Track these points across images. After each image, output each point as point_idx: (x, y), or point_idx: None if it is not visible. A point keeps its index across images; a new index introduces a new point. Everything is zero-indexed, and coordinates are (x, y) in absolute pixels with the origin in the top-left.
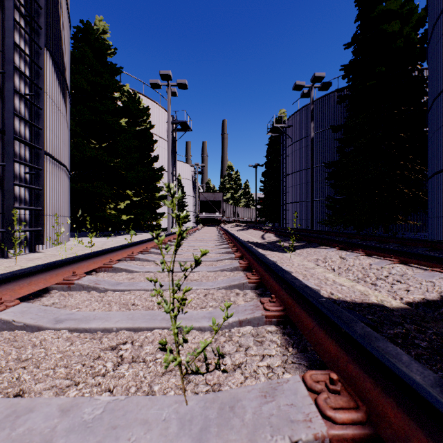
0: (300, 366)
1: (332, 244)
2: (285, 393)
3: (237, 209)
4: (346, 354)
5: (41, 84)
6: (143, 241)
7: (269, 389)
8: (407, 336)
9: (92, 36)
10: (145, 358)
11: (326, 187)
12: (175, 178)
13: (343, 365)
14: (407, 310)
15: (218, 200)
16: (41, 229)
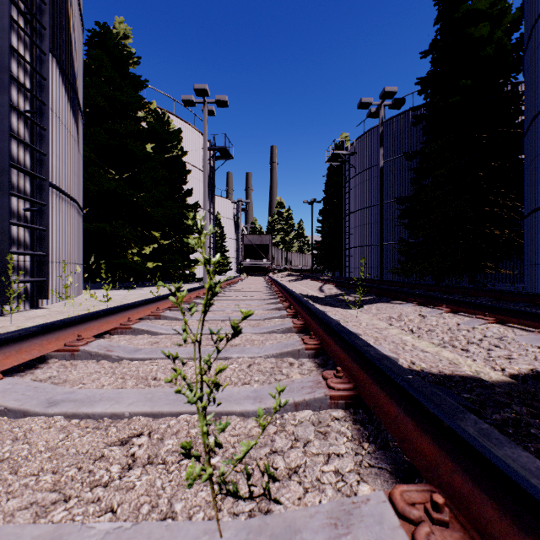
0: (381, 472)
1: (408, 298)
2: (365, 521)
3: (288, 255)
4: (450, 459)
5: (44, 99)
6: (172, 295)
7: (341, 513)
8: (519, 423)
9: (110, 41)
10: (166, 459)
11: (398, 227)
12: (213, 217)
13: (447, 476)
14: (511, 385)
15: (265, 244)
16: (45, 279)
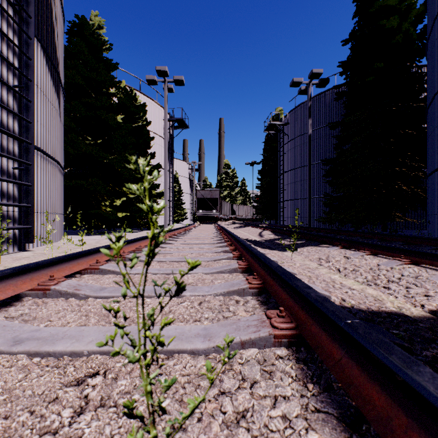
0: (328, 418)
1: (334, 242)
2: None
3: (233, 206)
4: (404, 412)
5: (30, 76)
6: (136, 240)
7: None
8: None
9: (87, 31)
10: (117, 402)
11: (323, 184)
12: (172, 176)
13: (402, 432)
14: (431, 320)
15: (215, 197)
16: (31, 227)
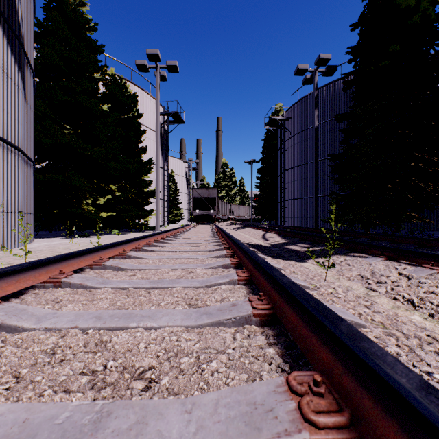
0: None
1: (369, 250)
2: None
3: (232, 207)
4: None
5: None
6: (97, 249)
7: None
8: None
9: (67, 6)
10: None
11: (328, 182)
12: (167, 174)
13: None
14: None
15: (212, 197)
16: None
